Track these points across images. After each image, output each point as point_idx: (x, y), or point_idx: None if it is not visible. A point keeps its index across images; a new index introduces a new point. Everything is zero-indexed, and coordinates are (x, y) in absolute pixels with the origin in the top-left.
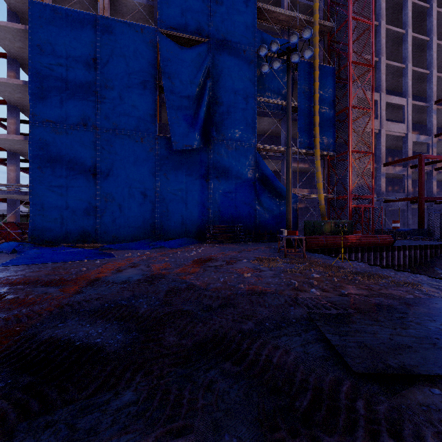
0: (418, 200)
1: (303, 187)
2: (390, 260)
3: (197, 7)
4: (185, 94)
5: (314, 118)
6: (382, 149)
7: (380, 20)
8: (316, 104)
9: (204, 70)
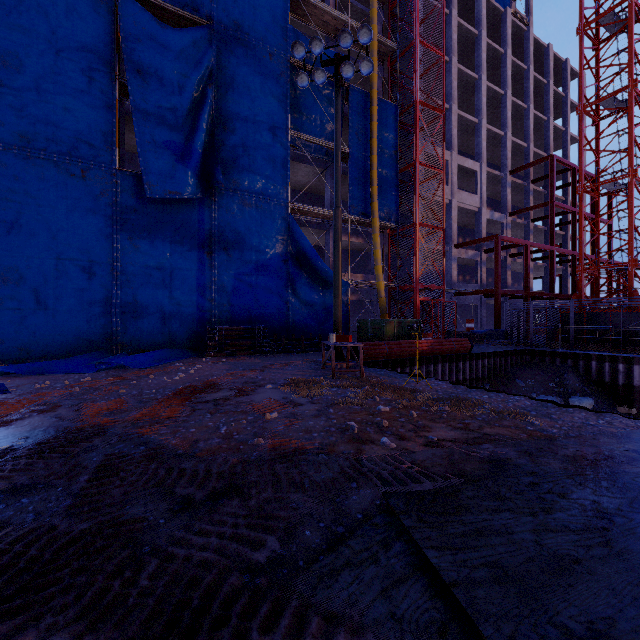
0: (494, 293)
1: (355, 272)
2: (468, 372)
3: None
4: (169, 106)
5: (371, 173)
6: (453, 225)
7: (451, 55)
8: (374, 153)
9: (203, 70)
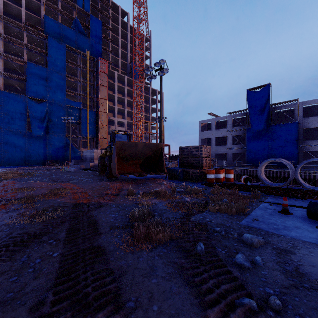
0: None
1: (90, 146)
2: None
3: (42, 90)
4: (38, 118)
5: (87, 127)
6: None
7: (115, 94)
8: (88, 123)
9: (45, 111)
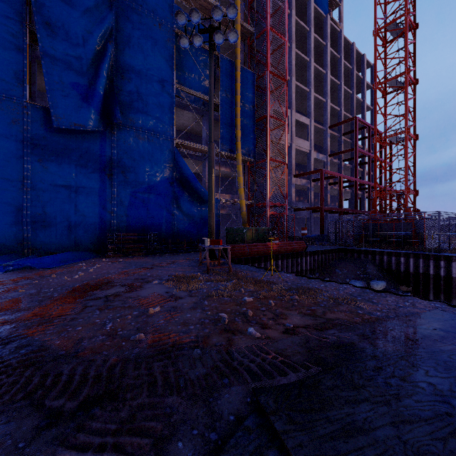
0: (320, 209)
1: (224, 193)
2: (304, 265)
3: None
4: (75, 54)
5: (236, 120)
6: (292, 162)
7: (291, 42)
8: (238, 106)
9: (104, 29)
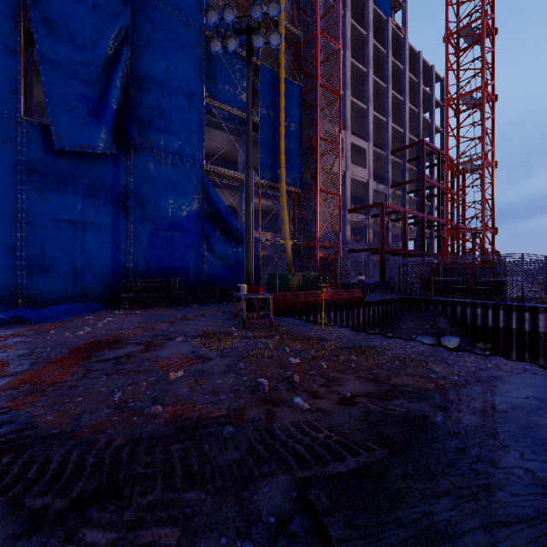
0: (380, 251)
1: (265, 231)
2: (361, 318)
3: None
4: (81, 59)
5: (279, 142)
6: (347, 193)
7: (346, 50)
8: (282, 125)
9: (117, 29)
